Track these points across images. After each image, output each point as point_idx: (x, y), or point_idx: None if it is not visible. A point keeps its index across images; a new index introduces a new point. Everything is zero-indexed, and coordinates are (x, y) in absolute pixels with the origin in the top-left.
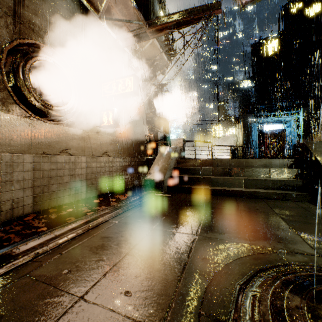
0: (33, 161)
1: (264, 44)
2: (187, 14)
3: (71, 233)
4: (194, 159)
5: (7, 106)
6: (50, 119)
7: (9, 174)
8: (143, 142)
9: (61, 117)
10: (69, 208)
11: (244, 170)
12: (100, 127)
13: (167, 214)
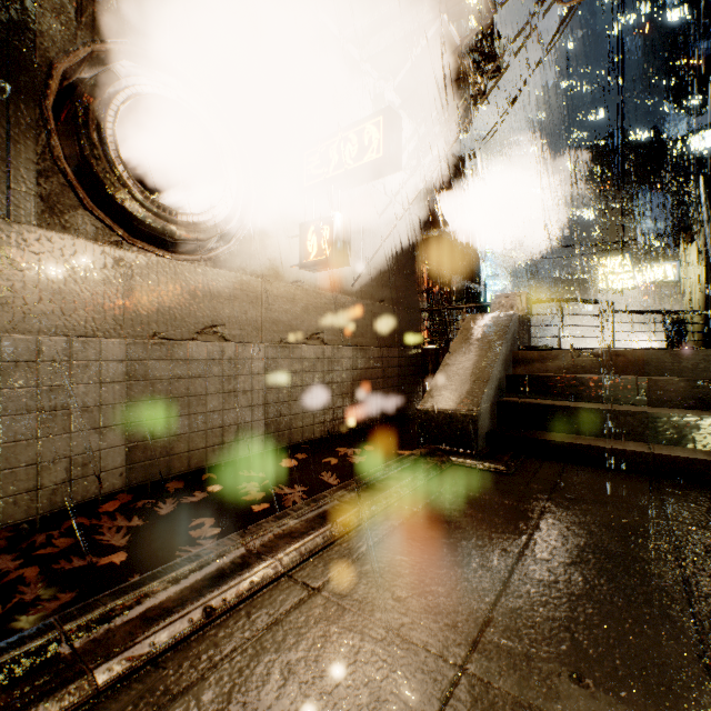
0: (128, 356)
1: None
2: None
3: (119, 653)
4: (575, 351)
5: (61, 216)
6: (180, 253)
7: (62, 391)
8: (413, 308)
9: (206, 246)
10: (216, 480)
11: None
12: (301, 266)
13: (512, 569)
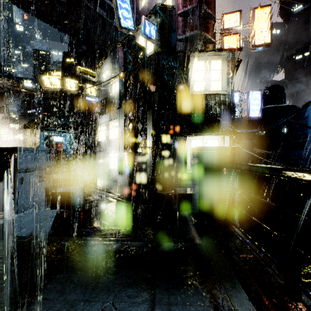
0: None
1: (47, 69)
2: (11, 84)
3: None
4: None
5: None
6: None
7: None
8: None
9: None
10: None
11: (47, 175)
12: None
13: None
